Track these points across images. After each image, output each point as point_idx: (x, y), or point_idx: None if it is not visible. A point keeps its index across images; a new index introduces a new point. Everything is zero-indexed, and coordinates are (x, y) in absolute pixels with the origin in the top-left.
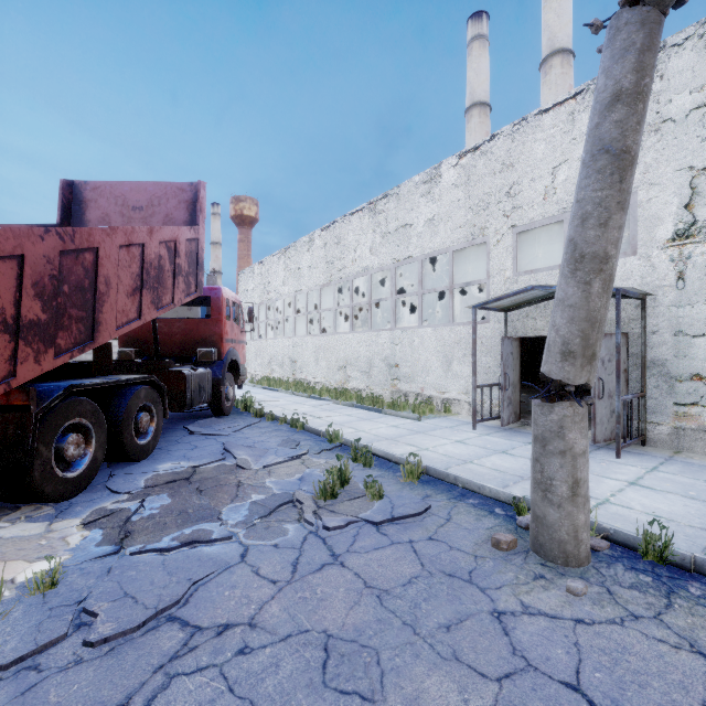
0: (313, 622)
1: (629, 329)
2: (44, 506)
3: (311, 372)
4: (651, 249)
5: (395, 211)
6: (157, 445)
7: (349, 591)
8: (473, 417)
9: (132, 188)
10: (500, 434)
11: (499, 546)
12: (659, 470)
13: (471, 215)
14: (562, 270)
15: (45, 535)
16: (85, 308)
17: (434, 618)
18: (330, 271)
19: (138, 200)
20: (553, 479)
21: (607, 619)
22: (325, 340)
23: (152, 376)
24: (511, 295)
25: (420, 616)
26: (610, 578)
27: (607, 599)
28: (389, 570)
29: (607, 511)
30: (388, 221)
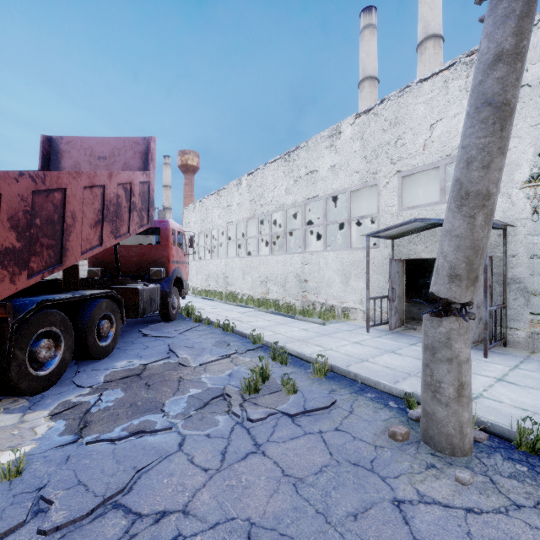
0: (238, 510)
1: (493, 253)
2: (20, 399)
3: (239, 285)
4: (511, 189)
5: (305, 160)
6: (116, 345)
7: (269, 480)
8: (367, 323)
9: (98, 141)
10: (389, 336)
11: (395, 437)
12: (520, 368)
13: (365, 163)
14: (449, 206)
15: (18, 425)
16: (54, 237)
17: (342, 506)
18: (254, 207)
19: (102, 151)
20: (441, 382)
21: (493, 508)
22: (250, 261)
23: (112, 291)
24: (398, 226)
25: (331, 504)
26: (491, 468)
27: (491, 488)
28: (303, 459)
29: (482, 404)
30: (300, 168)
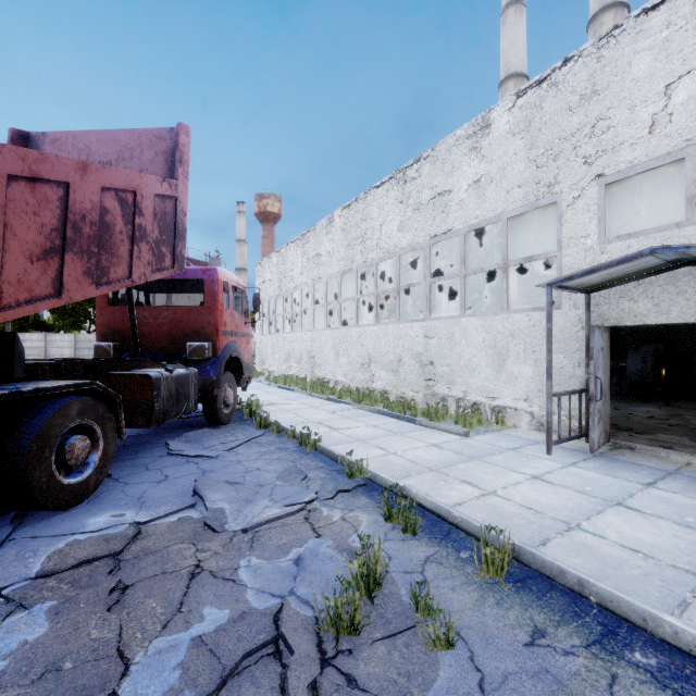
0: None
1: None
2: None
3: (331, 369)
4: None
5: (429, 177)
6: (117, 472)
7: None
8: (548, 437)
9: (99, 138)
10: (591, 463)
11: None
12: None
13: (534, 169)
14: None
15: None
16: None
17: None
18: (351, 256)
19: (106, 153)
20: None
21: None
22: (346, 333)
23: (93, 382)
24: (612, 264)
25: None
26: None
27: None
28: None
29: None
30: (421, 190)
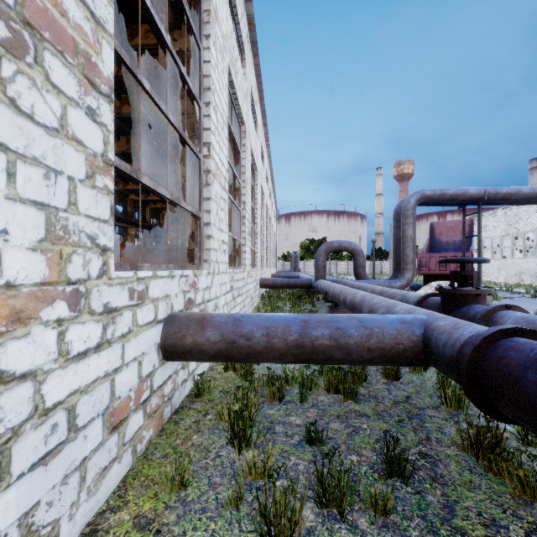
0: None
1: None
2: None
3: (495, 277)
4: None
5: None
6: None
7: None
8: None
9: (449, 222)
10: None
11: None
12: None
13: None
14: None
15: None
16: None
17: None
18: (509, 229)
19: (451, 225)
20: None
21: None
22: (505, 262)
23: None
24: None
25: None
26: None
27: None
28: None
29: None
30: None
